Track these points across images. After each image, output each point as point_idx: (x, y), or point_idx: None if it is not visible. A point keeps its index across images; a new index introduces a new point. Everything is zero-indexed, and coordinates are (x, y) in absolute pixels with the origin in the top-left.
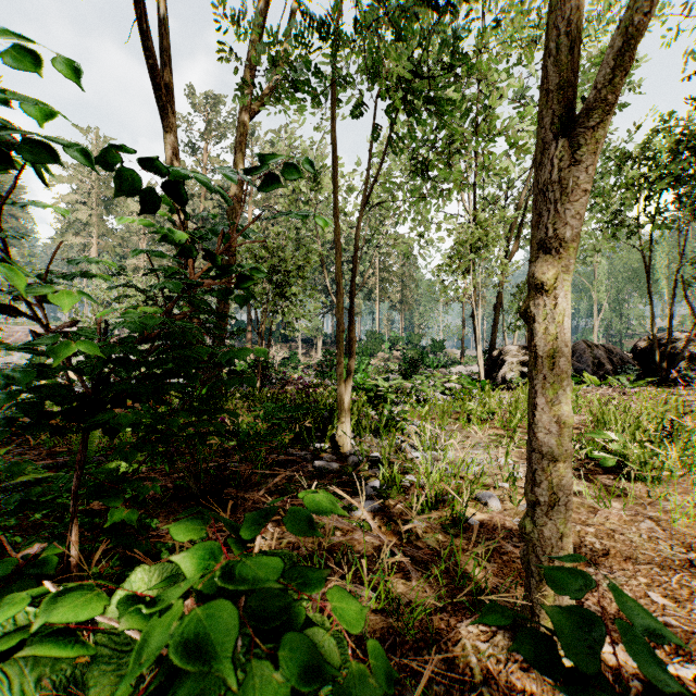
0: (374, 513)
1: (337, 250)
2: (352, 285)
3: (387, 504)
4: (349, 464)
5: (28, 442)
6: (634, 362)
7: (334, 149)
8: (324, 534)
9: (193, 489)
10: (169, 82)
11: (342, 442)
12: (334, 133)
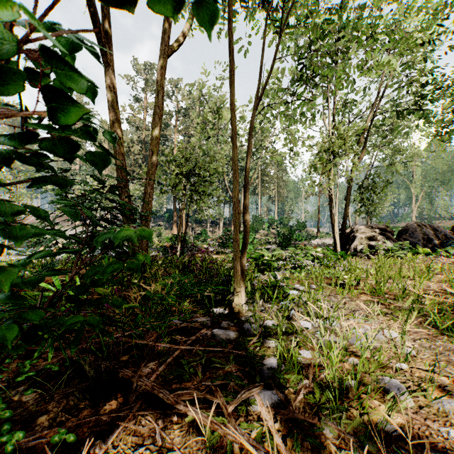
0: (275, 410)
1: (234, 142)
2: (246, 174)
3: (287, 392)
4: (244, 332)
5: None
6: None
7: (231, 49)
8: None
9: (87, 372)
10: (108, 29)
11: (237, 308)
12: (231, 34)
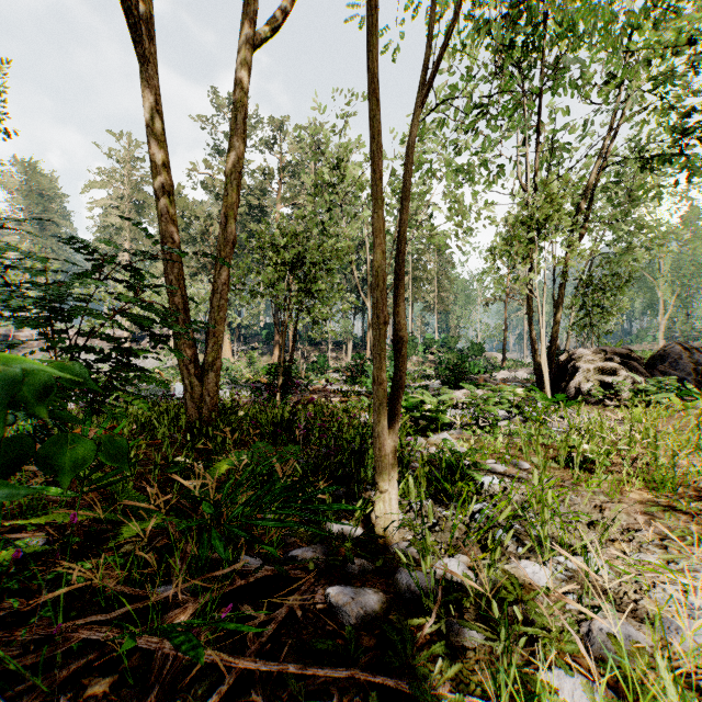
0: None
1: (374, 166)
2: (400, 242)
3: None
4: (400, 593)
5: None
6: None
7: None
8: None
9: None
10: None
11: (382, 526)
12: None
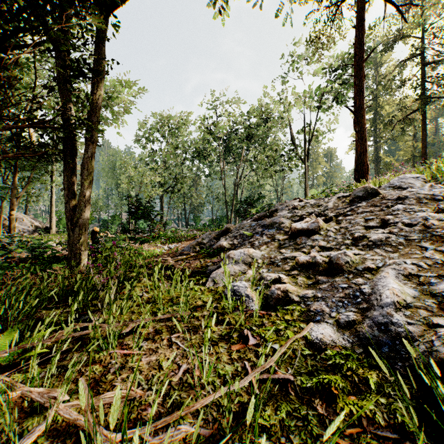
0: None
1: None
2: None
3: None
4: None
5: None
6: None
7: None
8: None
9: None
10: None
11: None
12: None
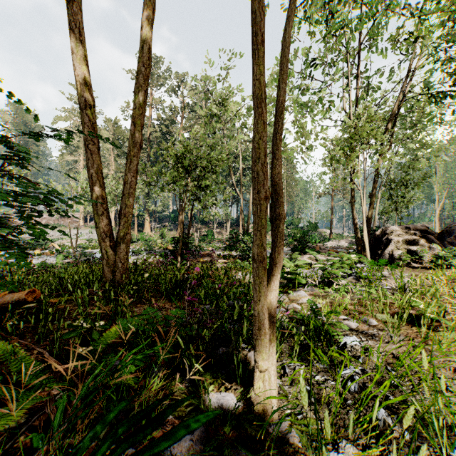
0: None
1: (255, 28)
2: (277, 123)
3: None
4: None
5: None
6: None
7: None
8: None
9: None
10: None
11: (261, 404)
12: None
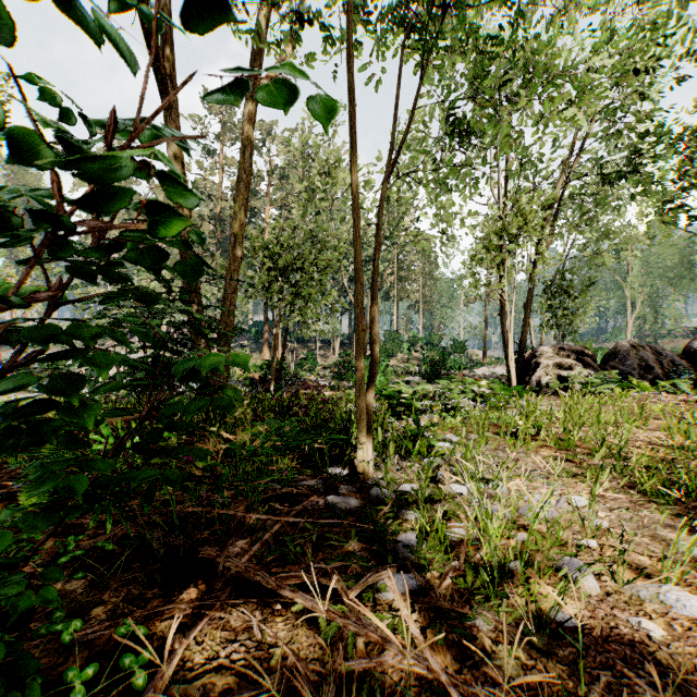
0: (412, 598)
1: (356, 228)
2: (375, 273)
3: (429, 576)
4: (372, 500)
5: (4, 457)
6: (687, 365)
7: (352, 97)
8: (338, 650)
9: (155, 550)
10: (169, 54)
11: (362, 467)
12: (352, 75)
